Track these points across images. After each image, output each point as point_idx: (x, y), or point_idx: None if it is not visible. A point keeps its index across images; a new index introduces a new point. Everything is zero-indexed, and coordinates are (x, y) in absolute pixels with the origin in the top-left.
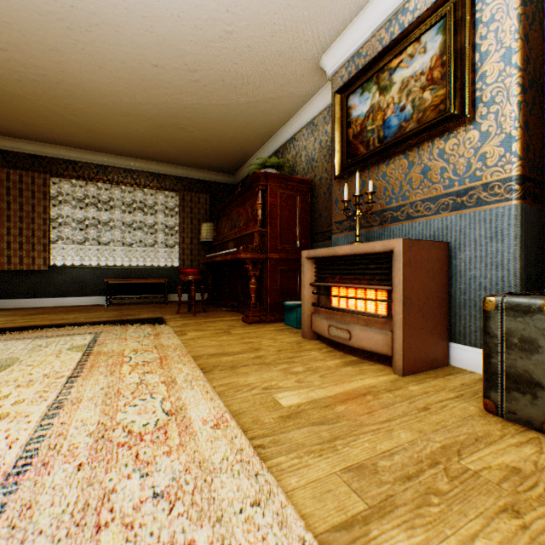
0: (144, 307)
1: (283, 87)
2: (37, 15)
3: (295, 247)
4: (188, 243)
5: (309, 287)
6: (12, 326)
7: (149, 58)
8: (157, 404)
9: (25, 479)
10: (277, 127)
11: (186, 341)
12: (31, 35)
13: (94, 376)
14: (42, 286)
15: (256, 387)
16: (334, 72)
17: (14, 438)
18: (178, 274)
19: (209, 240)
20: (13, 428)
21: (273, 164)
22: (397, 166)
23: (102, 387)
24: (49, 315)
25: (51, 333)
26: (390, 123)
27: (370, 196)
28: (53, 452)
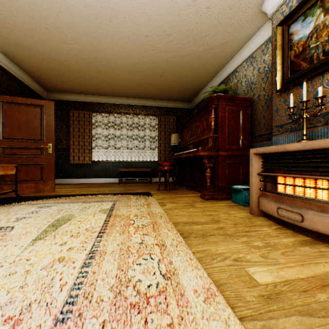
0: (138, 185)
1: (230, 33)
2: (84, 18)
3: (238, 146)
4: (163, 147)
5: (256, 176)
6: (73, 194)
7: (143, 31)
8: (155, 265)
9: (66, 328)
10: (222, 65)
11: (166, 210)
12: (81, 32)
13: (113, 233)
14: (88, 172)
15: (227, 258)
16: (274, 11)
17: (64, 282)
18: (157, 165)
19: (176, 144)
20: (65, 271)
21: (221, 90)
22: None
23: (118, 242)
24: (91, 188)
25: (91, 199)
26: None
27: (320, 100)
28: (86, 302)
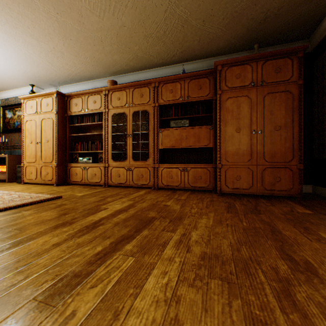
0: None
1: None
2: None
3: None
4: None
5: None
6: None
7: None
8: None
9: None
10: None
11: None
12: None
13: None
14: None
15: None
16: (2, 99)
17: None
18: None
19: None
20: None
21: None
22: (18, 135)
23: None
24: None
25: None
26: (16, 124)
27: (7, 142)
28: None
